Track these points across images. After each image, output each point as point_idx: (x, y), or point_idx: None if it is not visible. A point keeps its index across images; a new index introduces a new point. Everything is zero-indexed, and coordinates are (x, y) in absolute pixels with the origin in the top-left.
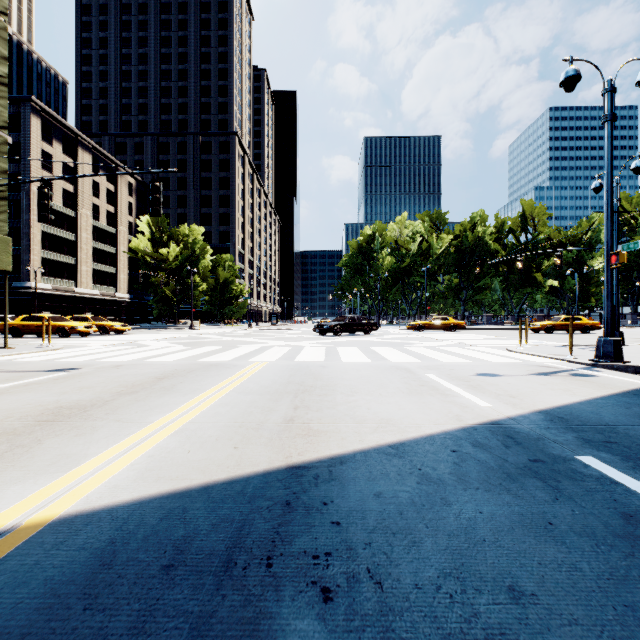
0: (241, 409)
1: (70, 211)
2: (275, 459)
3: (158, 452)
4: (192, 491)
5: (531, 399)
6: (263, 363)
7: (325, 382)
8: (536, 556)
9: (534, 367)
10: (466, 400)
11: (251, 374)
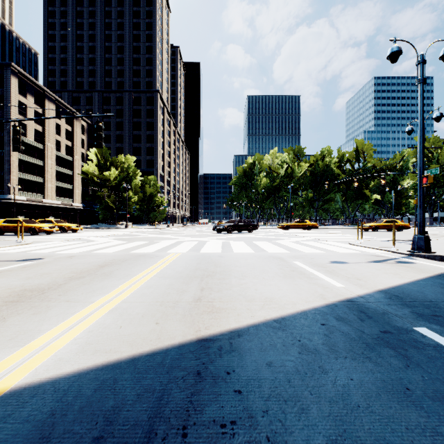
0: (161, 290)
1: (39, 145)
2: (187, 333)
3: (96, 328)
4: (122, 363)
5: (372, 281)
6: (177, 254)
7: (223, 268)
8: (403, 421)
9: (370, 256)
10: (326, 282)
11: (169, 262)
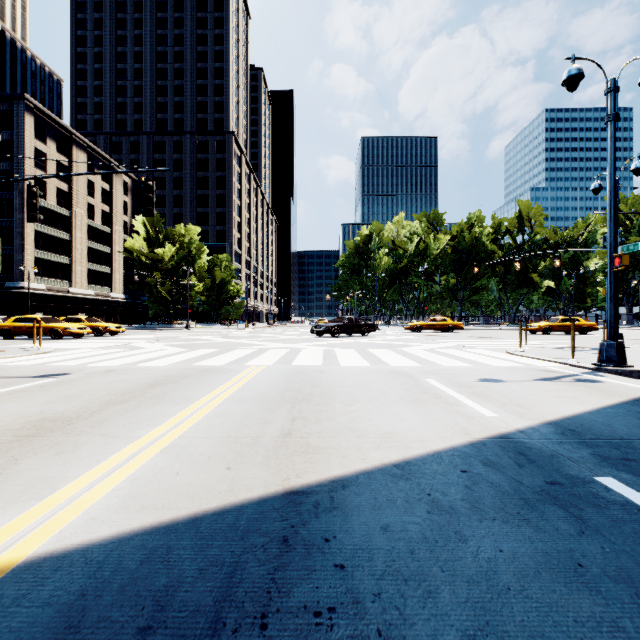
0: (235, 421)
1: (64, 210)
2: (271, 482)
3: (144, 474)
4: (178, 524)
5: (538, 408)
6: (259, 367)
7: (324, 389)
8: (570, 610)
9: (537, 372)
10: (471, 410)
11: (247, 380)
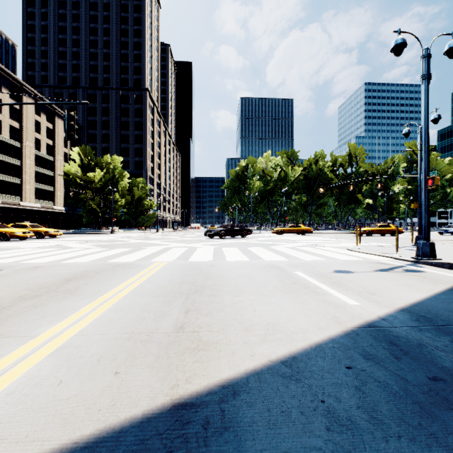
0: (134, 315)
1: (16, 143)
2: (159, 391)
3: (22, 386)
4: None
5: (388, 296)
6: (163, 263)
7: (214, 281)
8: None
9: (374, 264)
10: (336, 298)
11: (151, 274)
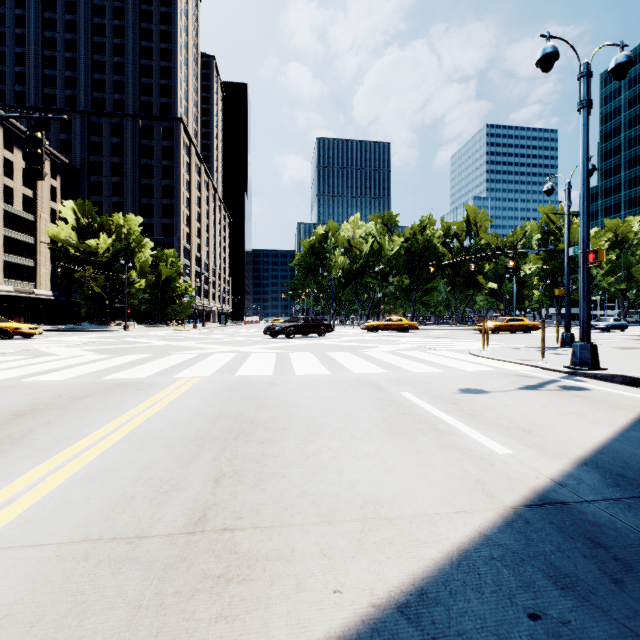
0: (116, 490)
1: None
2: None
3: None
4: None
5: (553, 435)
6: (193, 380)
7: (272, 413)
8: None
9: (514, 377)
10: (473, 442)
11: (169, 401)
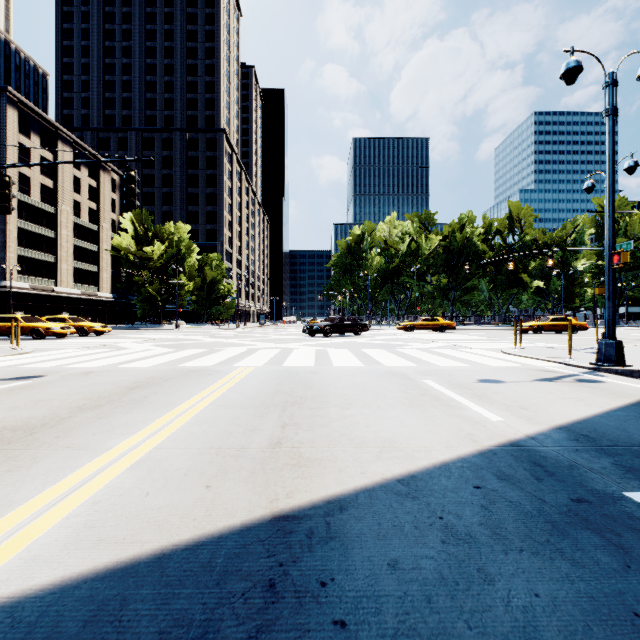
0: (220, 428)
1: (49, 207)
2: (257, 504)
3: (107, 496)
4: (140, 564)
5: (545, 411)
6: (249, 368)
7: (316, 391)
8: None
9: (535, 372)
10: (475, 413)
11: (235, 382)
